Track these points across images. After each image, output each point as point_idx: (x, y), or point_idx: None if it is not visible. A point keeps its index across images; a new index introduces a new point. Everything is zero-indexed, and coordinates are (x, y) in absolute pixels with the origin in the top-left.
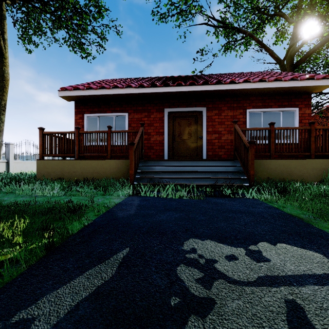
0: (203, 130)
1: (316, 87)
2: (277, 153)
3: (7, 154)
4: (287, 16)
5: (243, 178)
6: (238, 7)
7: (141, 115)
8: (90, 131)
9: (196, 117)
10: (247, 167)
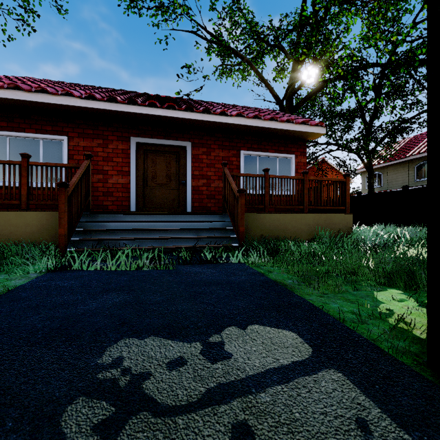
0: (187, 173)
1: (310, 134)
2: (272, 206)
3: None
4: (286, 51)
5: (233, 236)
6: (235, 25)
7: (92, 143)
8: None
9: (177, 154)
10: (237, 223)
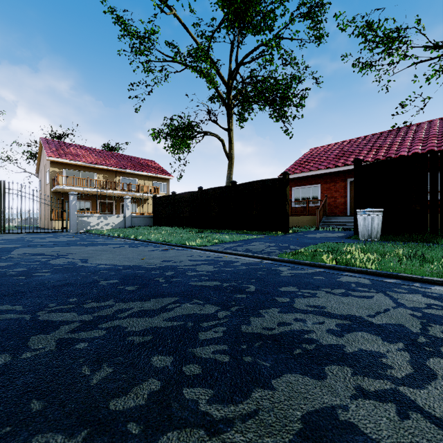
0: None
1: None
2: None
3: None
4: None
5: None
6: None
7: (329, 185)
8: (296, 201)
9: None
10: None
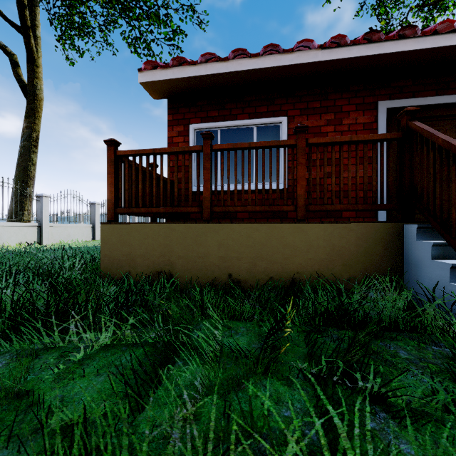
0: None
1: None
2: None
3: (39, 213)
4: None
5: None
6: None
7: (319, 121)
8: (243, 144)
9: None
10: None
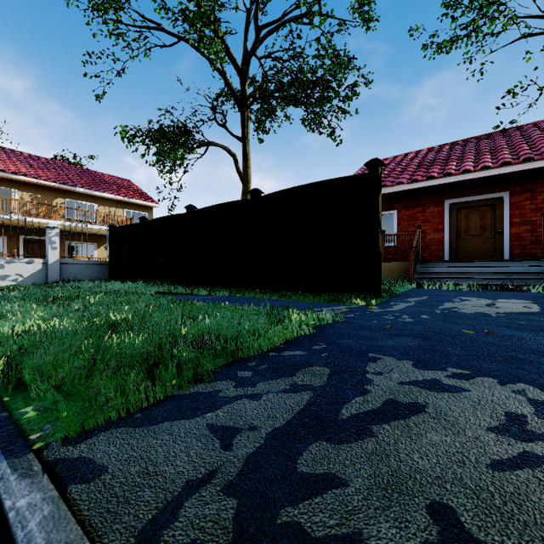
0: (504, 222)
1: None
2: None
3: None
4: None
5: None
6: None
7: (413, 212)
8: None
9: (492, 206)
10: None
